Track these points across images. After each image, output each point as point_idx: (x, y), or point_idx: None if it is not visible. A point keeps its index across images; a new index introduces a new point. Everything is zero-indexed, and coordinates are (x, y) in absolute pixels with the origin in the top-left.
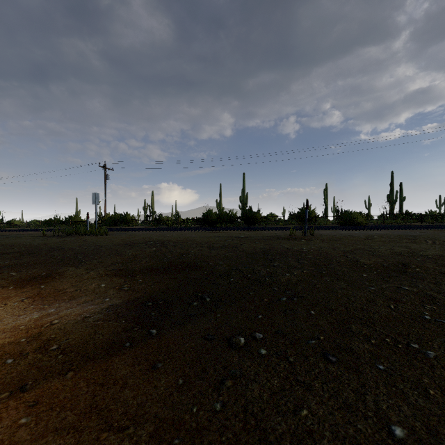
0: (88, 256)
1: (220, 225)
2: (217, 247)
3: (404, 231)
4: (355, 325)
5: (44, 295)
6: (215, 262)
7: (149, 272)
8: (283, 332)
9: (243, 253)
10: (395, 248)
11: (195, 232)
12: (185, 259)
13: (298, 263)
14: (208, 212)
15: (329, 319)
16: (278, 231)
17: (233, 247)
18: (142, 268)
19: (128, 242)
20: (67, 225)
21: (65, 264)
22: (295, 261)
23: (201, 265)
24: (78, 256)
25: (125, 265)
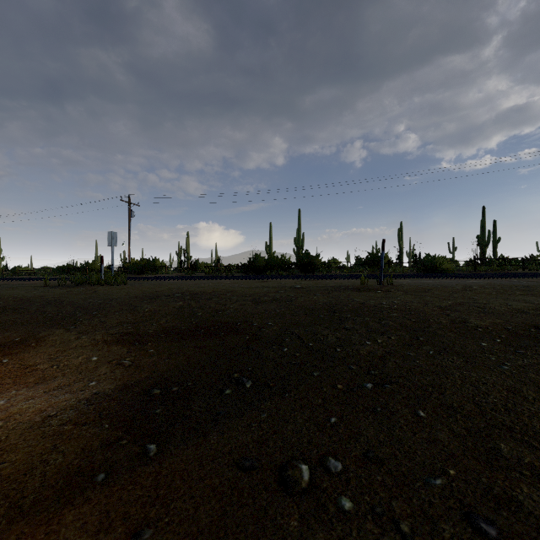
0: (90, 314)
1: (270, 273)
2: (265, 300)
3: (509, 280)
4: (505, 442)
5: (1, 375)
6: (261, 322)
7: (167, 338)
8: (377, 454)
9: (301, 309)
10: (512, 303)
11: (238, 281)
12: (221, 318)
13: (381, 325)
14: (256, 257)
15: (454, 428)
16: (344, 280)
17: (286, 301)
18: (159, 330)
19: (149, 294)
20: (83, 273)
21: (53, 325)
22: (376, 322)
23: (241, 327)
24: (77, 313)
25: (135, 327)
